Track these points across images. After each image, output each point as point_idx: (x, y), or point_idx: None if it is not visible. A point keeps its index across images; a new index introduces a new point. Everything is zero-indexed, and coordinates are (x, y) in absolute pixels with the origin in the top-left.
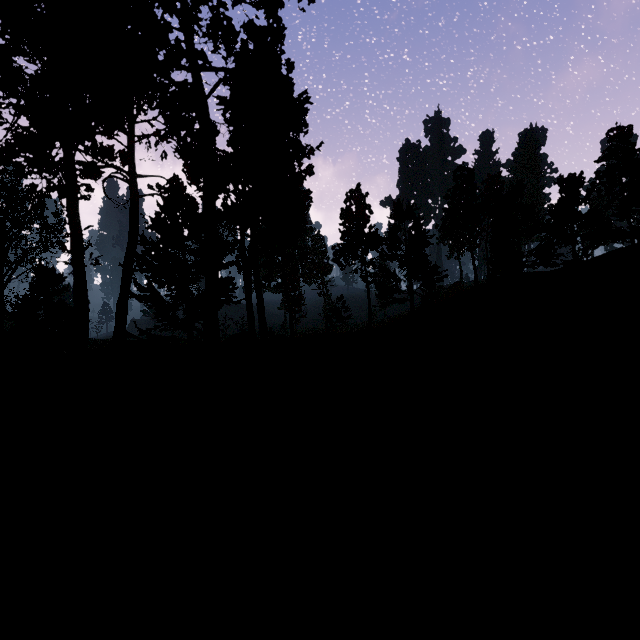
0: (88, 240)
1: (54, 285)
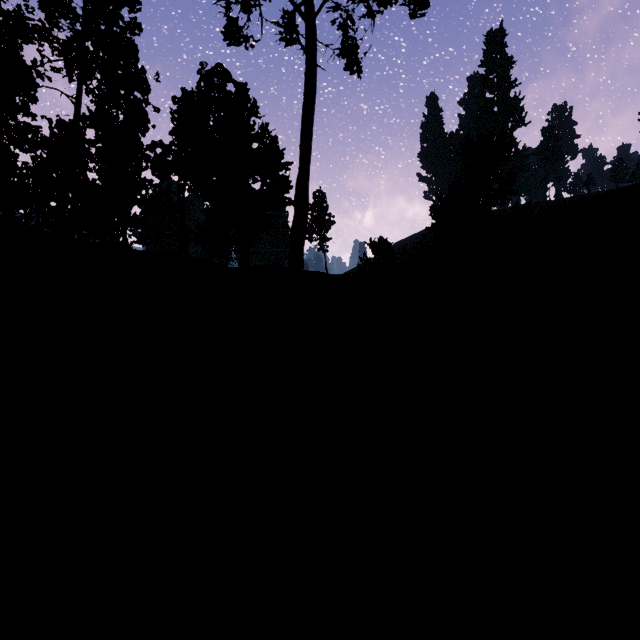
0: None
1: None
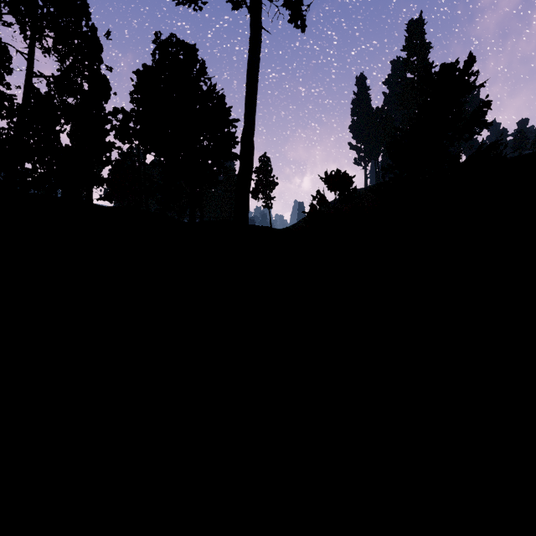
0: None
1: None
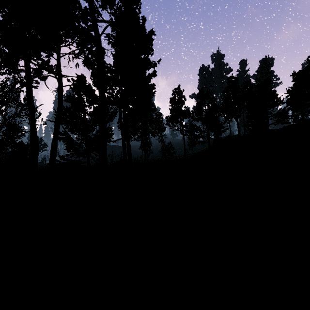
0: (39, 111)
1: (16, 133)
